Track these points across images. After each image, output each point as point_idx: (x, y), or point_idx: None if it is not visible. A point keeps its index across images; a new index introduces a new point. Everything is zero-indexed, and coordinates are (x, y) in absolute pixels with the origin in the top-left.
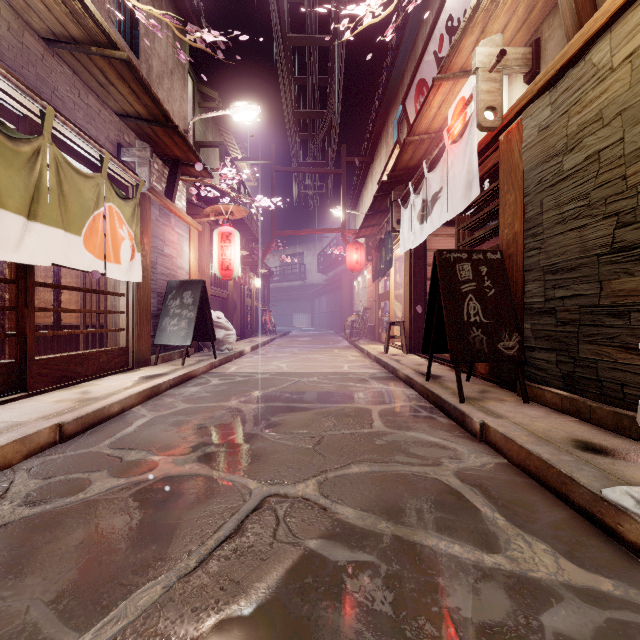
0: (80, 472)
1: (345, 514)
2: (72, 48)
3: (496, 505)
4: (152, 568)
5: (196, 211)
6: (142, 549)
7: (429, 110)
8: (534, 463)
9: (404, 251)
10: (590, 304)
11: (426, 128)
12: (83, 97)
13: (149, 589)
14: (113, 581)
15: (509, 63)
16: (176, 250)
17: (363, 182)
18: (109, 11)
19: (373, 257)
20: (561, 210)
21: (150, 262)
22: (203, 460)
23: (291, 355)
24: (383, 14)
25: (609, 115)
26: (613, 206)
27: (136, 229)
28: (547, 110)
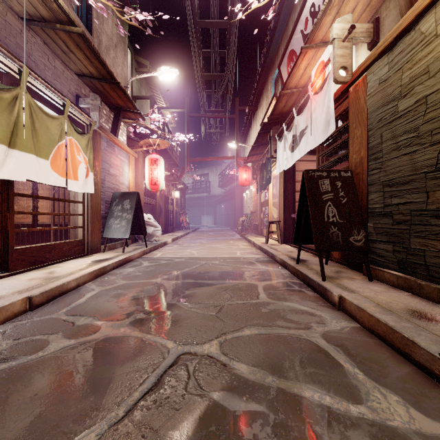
0: (41, 334)
1: (240, 369)
2: (42, 25)
3: (355, 362)
4: (89, 417)
5: (133, 144)
6: (82, 400)
7: (298, 71)
8: (382, 328)
9: (279, 171)
10: (419, 209)
11: (295, 84)
12: (51, 61)
13: (85, 437)
14: (57, 429)
15: (357, 35)
16: (119, 171)
17: (250, 124)
18: (71, 1)
19: (257, 176)
20: (396, 140)
21: (100, 179)
22: (134, 324)
23: (200, 245)
24: (266, 0)
25: (434, 69)
26: (437, 136)
27: (89, 155)
28: (385, 68)
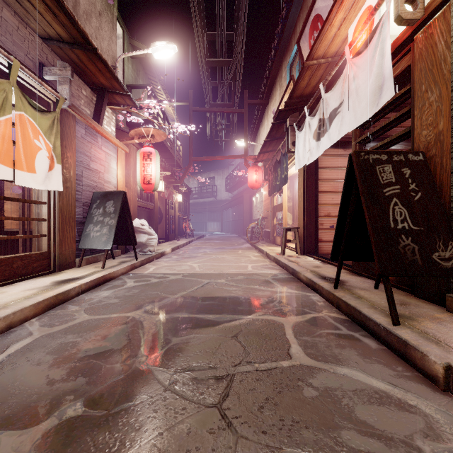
0: None
1: None
2: None
3: None
4: None
5: (125, 136)
6: None
7: (330, 30)
8: None
9: (299, 168)
10: None
11: (324, 52)
12: None
13: None
14: None
15: None
16: (103, 166)
17: (260, 121)
18: None
19: (269, 176)
20: None
21: (74, 174)
22: (47, 444)
23: (203, 255)
24: None
25: None
26: None
27: (55, 142)
28: None
